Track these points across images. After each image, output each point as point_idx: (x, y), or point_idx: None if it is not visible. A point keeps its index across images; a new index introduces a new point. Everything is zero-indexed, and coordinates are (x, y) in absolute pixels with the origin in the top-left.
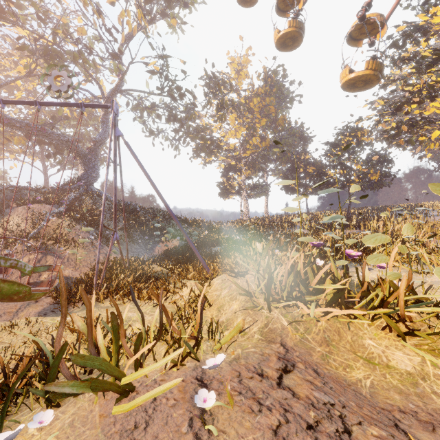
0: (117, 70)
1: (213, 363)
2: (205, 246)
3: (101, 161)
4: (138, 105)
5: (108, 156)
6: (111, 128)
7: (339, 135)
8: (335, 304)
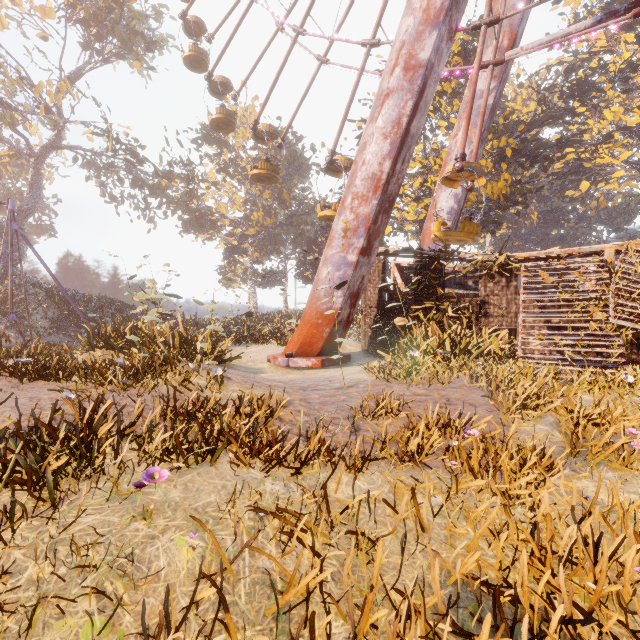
0: (53, 122)
1: (11, 347)
2: None
3: (41, 230)
4: (92, 161)
5: (2, 248)
6: (6, 223)
7: None
8: (136, 347)
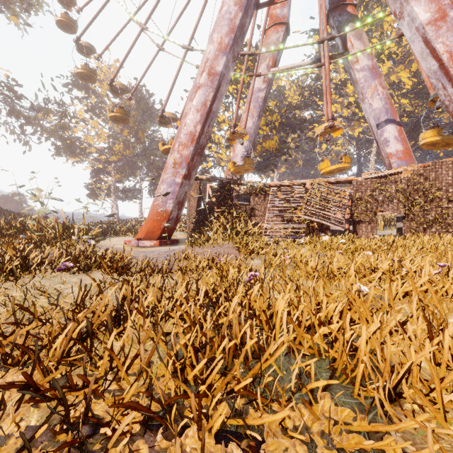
0: None
1: None
2: None
3: None
4: None
5: None
6: None
7: None
8: None
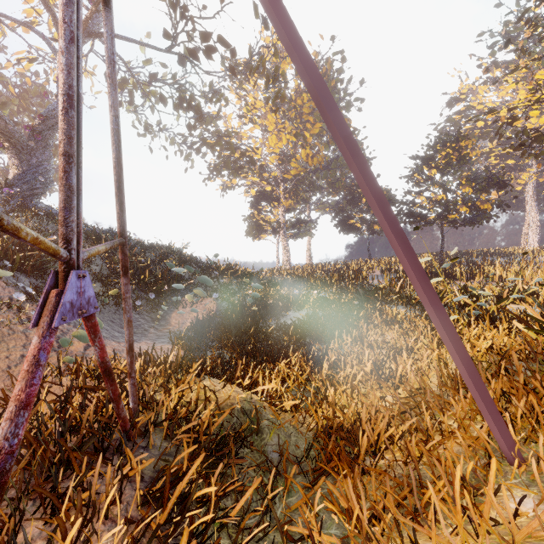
0: None
1: None
2: (273, 310)
3: None
4: (126, 81)
5: None
6: None
7: (433, 146)
8: None
